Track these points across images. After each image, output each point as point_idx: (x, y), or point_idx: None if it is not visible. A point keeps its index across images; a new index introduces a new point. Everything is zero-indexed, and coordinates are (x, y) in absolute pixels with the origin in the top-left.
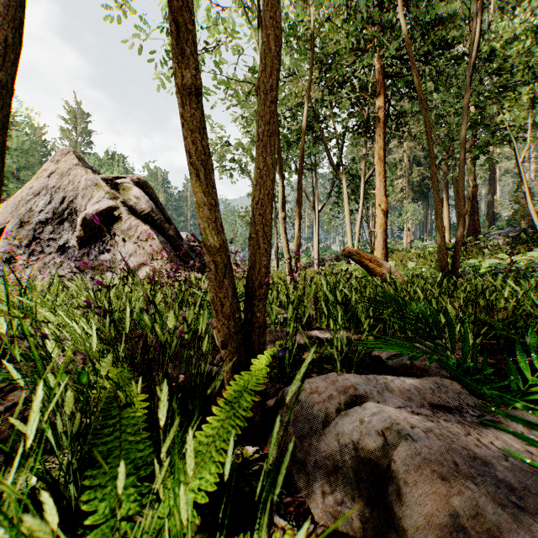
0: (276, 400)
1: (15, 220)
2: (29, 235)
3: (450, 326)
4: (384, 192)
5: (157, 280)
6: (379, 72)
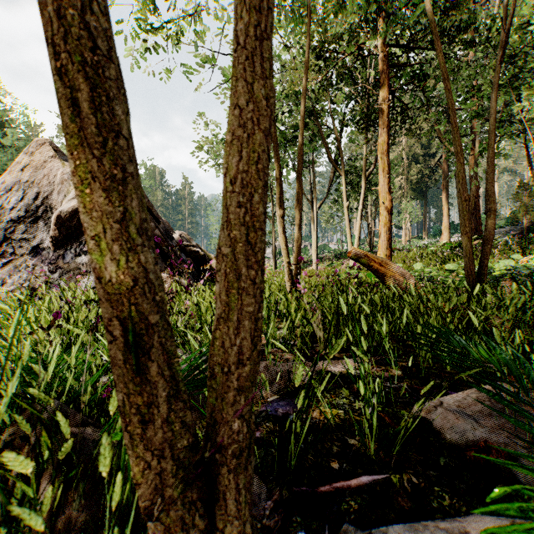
0: None
1: None
2: (0, 235)
3: None
4: (388, 188)
5: None
6: (383, 62)
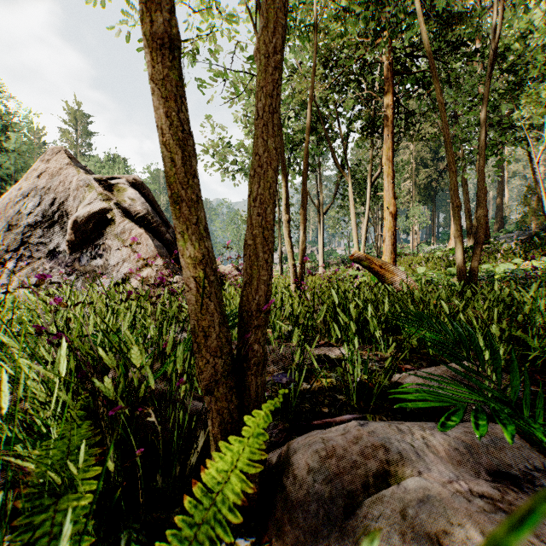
0: (280, 458)
1: (3, 223)
2: (17, 239)
3: (491, 351)
4: (393, 193)
5: (141, 292)
6: (387, 69)
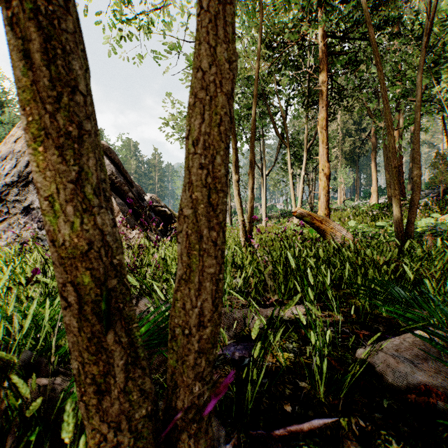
0: None
1: None
2: None
3: None
4: (327, 157)
5: None
6: (322, 50)
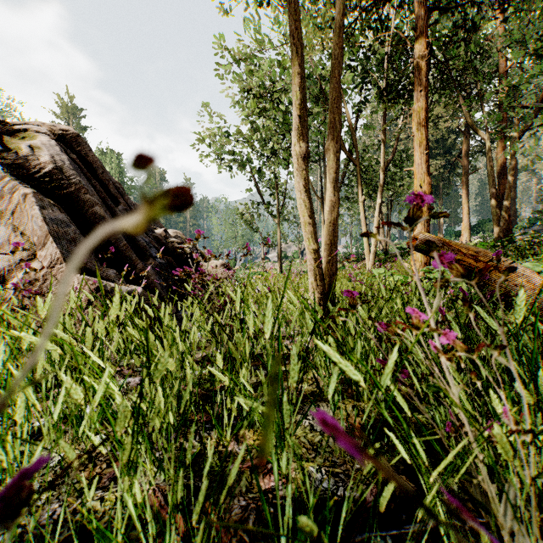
0: None
1: None
2: None
3: None
4: (427, 168)
5: None
6: (420, 6)
